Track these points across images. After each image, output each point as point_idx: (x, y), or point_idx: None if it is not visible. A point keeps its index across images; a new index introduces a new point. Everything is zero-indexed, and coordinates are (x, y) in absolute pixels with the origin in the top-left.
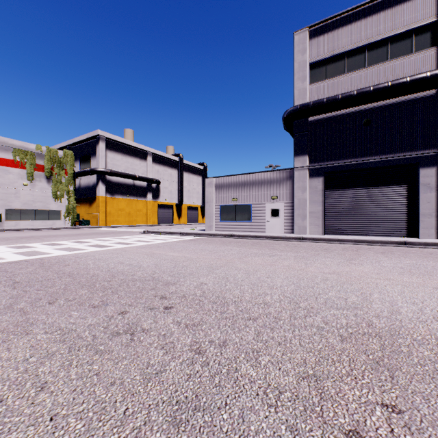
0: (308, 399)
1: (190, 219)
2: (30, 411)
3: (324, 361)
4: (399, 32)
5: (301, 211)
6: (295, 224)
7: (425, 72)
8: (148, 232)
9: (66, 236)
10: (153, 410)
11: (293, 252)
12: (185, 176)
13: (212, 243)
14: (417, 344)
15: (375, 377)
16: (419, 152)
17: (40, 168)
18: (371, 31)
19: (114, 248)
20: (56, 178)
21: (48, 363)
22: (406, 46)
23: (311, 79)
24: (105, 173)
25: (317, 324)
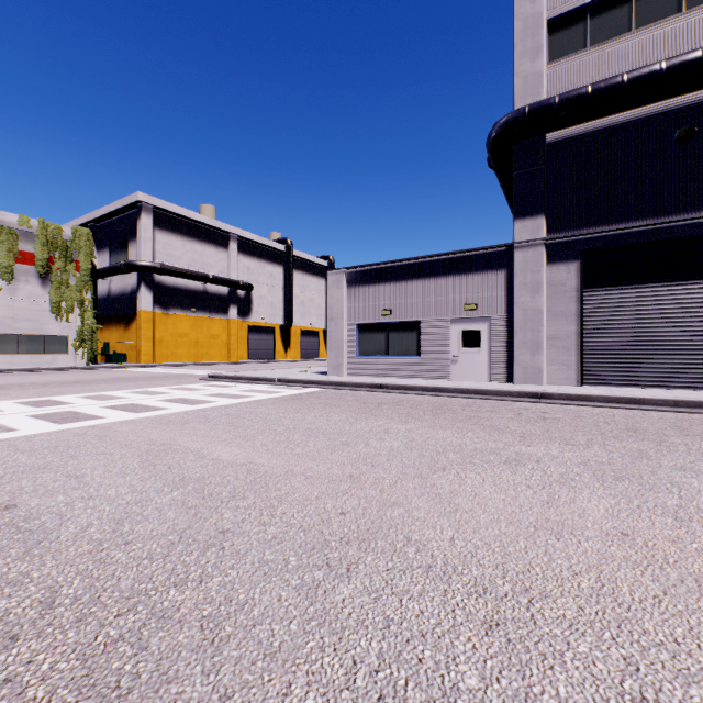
0: None
1: (305, 352)
2: None
3: None
4: None
5: (529, 334)
6: (517, 363)
7: None
8: (215, 377)
9: (44, 386)
10: None
11: (562, 445)
12: (297, 278)
13: (339, 407)
14: None
15: None
16: None
17: (28, 259)
18: None
19: (92, 423)
20: (58, 278)
21: None
22: None
23: (550, 54)
24: (150, 270)
25: None
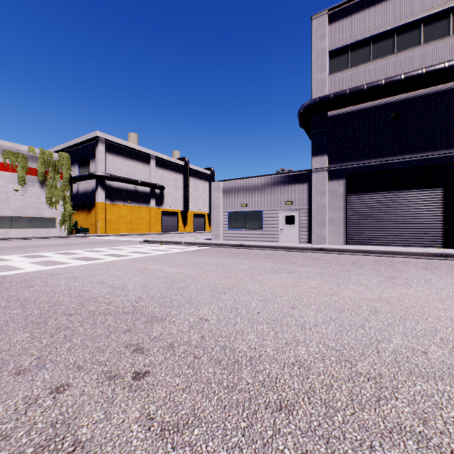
0: None
1: (196, 227)
2: None
3: None
4: (434, 12)
5: (319, 218)
6: (313, 233)
7: None
8: (148, 241)
9: (56, 246)
10: None
11: (316, 267)
12: (191, 182)
13: (219, 255)
14: None
15: None
16: None
17: (33, 172)
18: (400, 12)
19: (103, 261)
20: (51, 183)
21: None
22: (442, 28)
23: (330, 69)
24: (104, 178)
25: (409, 425)
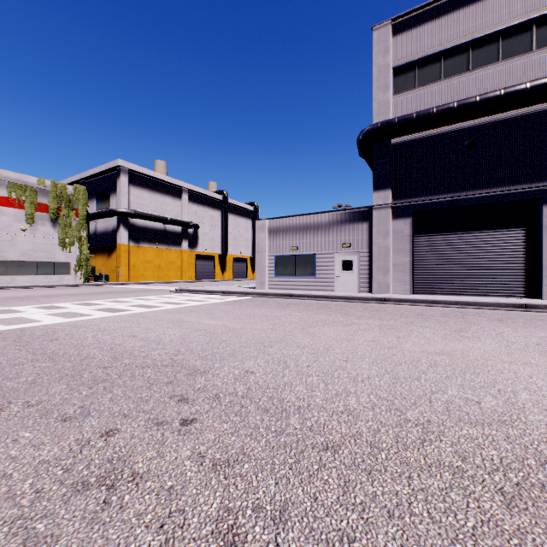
0: None
1: (237, 273)
2: None
3: None
4: (514, 23)
5: (382, 262)
6: (375, 281)
7: None
8: (181, 290)
9: (73, 296)
10: None
11: (375, 320)
12: (231, 220)
13: (264, 305)
14: None
15: None
16: (542, 184)
17: (43, 208)
18: (476, 23)
19: (131, 312)
20: (64, 221)
21: None
22: (524, 42)
23: (395, 89)
24: (127, 215)
25: (448, 461)
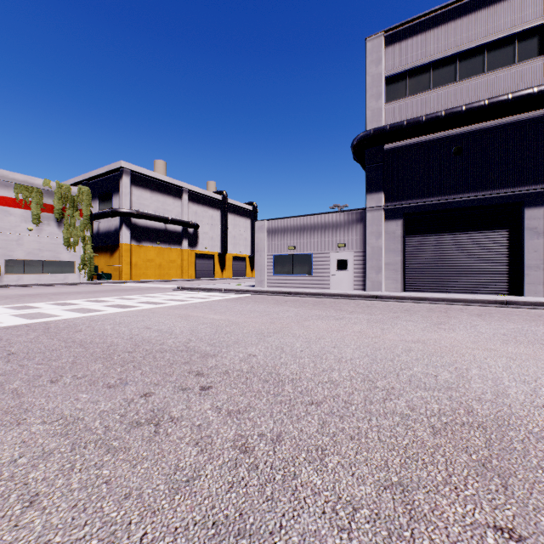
0: (394, 519)
1: (236, 272)
2: (11, 538)
3: (412, 463)
4: (498, 37)
5: (375, 262)
6: (368, 279)
7: (531, 88)
8: (183, 288)
9: (81, 293)
10: (181, 536)
11: (365, 314)
12: (230, 219)
13: (263, 302)
14: (534, 439)
15: (482, 486)
16: (523, 189)
17: (49, 209)
18: (463, 37)
19: (140, 308)
20: (69, 222)
21: (42, 465)
22: (508, 55)
23: (387, 97)
24: (129, 215)
25: (400, 411)
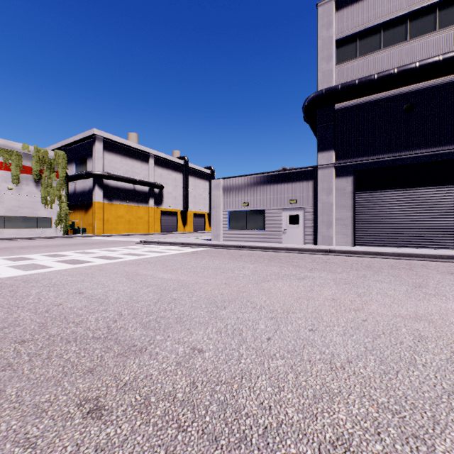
0: None
1: (196, 227)
2: None
3: None
4: None
5: (326, 217)
6: (319, 233)
7: None
8: (145, 242)
9: (47, 247)
10: None
11: (328, 273)
12: (191, 181)
13: (218, 257)
14: None
15: None
16: None
17: (28, 170)
18: None
19: (90, 264)
20: (46, 182)
21: None
22: None
23: (337, 59)
24: (101, 176)
25: None
